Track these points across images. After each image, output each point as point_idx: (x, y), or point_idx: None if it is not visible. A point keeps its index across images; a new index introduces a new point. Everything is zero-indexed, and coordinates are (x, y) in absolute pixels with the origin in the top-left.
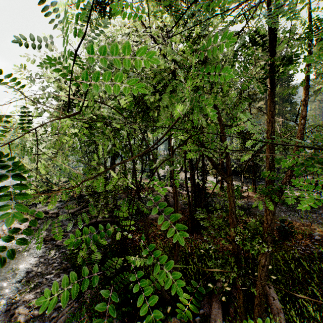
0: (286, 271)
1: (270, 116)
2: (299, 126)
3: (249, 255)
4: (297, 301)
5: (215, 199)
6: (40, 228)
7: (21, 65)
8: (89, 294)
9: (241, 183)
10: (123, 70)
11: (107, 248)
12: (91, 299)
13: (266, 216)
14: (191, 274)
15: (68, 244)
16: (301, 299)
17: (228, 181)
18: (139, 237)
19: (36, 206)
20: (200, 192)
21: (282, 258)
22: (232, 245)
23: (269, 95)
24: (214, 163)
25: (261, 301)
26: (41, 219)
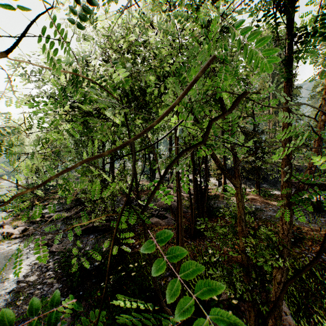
0: (297, 281)
1: (287, 111)
2: (317, 123)
3: (255, 262)
4: (310, 316)
5: (218, 201)
6: (34, 233)
7: (15, 62)
8: (84, 307)
9: (244, 185)
10: (120, 63)
11: (104, 256)
12: (86, 312)
13: (282, 225)
14: (194, 284)
15: (64, 250)
16: (316, 314)
17: (237, 185)
18: (138, 243)
19: (32, 209)
20: (202, 194)
21: (291, 266)
22: (242, 257)
23: (287, 86)
24: (221, 164)
25: (276, 322)
26: (36, 223)
